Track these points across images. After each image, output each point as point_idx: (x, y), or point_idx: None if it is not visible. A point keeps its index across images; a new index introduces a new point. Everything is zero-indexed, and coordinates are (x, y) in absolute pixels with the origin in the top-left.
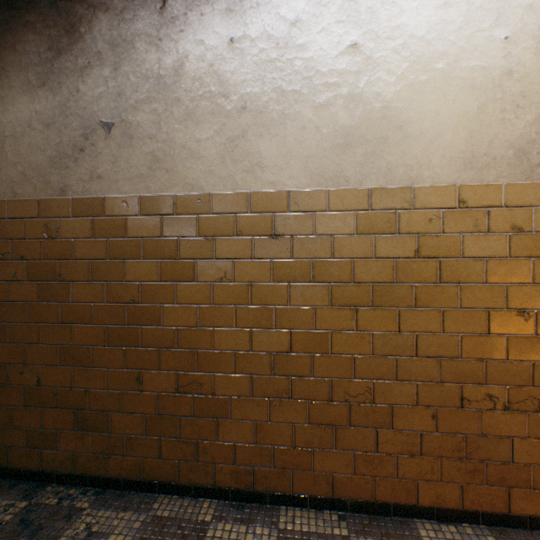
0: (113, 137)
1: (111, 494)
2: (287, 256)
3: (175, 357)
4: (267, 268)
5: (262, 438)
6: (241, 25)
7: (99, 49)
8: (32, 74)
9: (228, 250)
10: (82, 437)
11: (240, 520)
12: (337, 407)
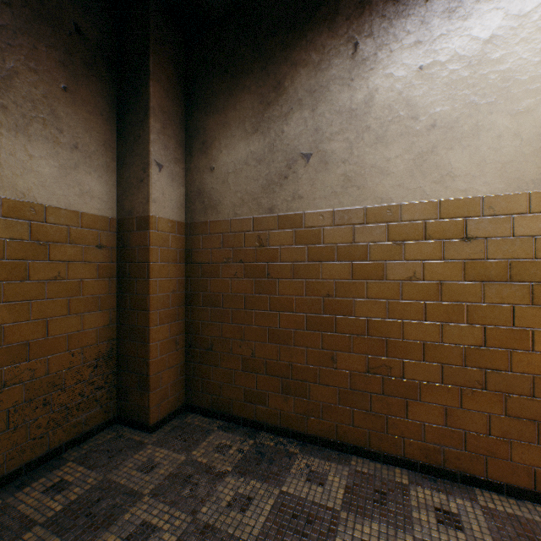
0: (311, 165)
1: (311, 447)
2: (480, 257)
3: (366, 343)
4: (458, 268)
5: (453, 422)
6: (430, 53)
7: (299, 97)
8: (248, 125)
9: (416, 252)
10: (285, 399)
11: (436, 489)
12: (539, 403)
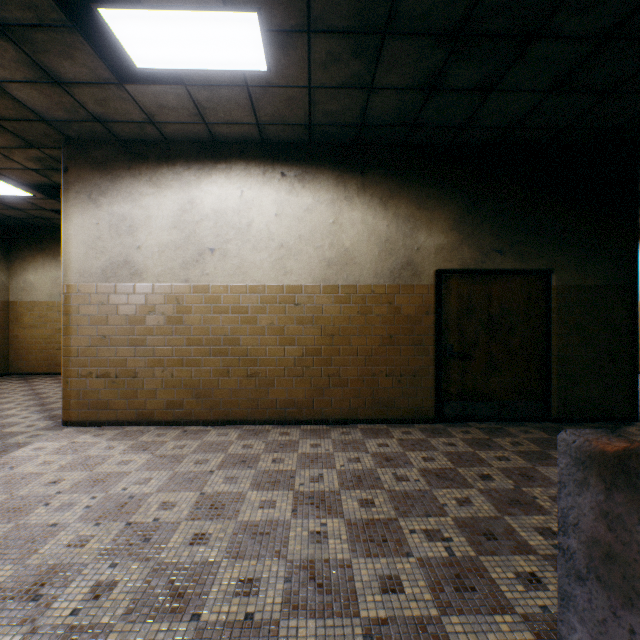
0: None
1: None
2: None
3: None
4: None
5: None
6: None
7: None
8: None
9: None
10: None
11: None
12: None
